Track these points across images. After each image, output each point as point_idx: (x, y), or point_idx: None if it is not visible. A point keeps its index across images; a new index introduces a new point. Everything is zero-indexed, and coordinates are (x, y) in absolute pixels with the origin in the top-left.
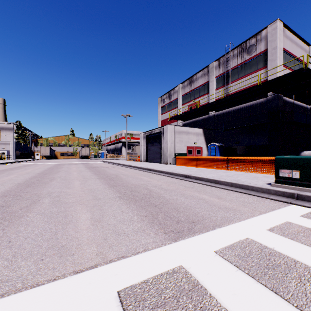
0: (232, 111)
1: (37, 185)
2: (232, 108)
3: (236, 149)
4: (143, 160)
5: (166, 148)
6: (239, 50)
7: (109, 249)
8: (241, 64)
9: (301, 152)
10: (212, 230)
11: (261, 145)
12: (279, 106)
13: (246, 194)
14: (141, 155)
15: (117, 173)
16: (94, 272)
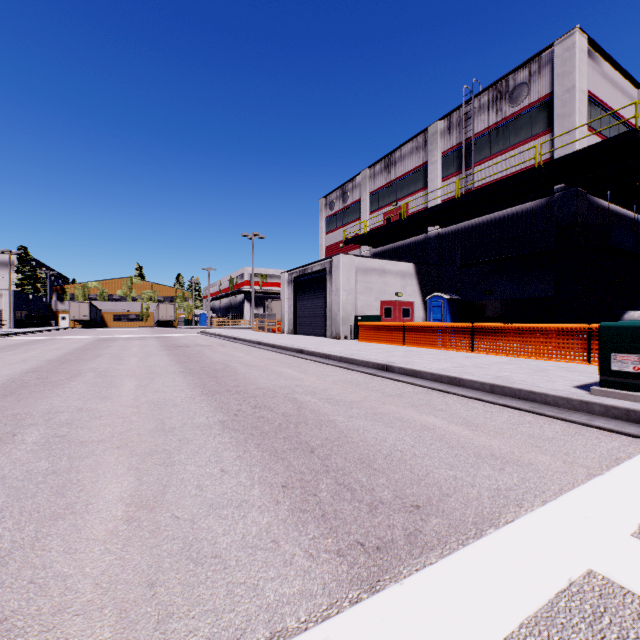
0: (477, 226)
1: (30, 391)
2: (476, 219)
3: (486, 308)
4: (288, 329)
5: (337, 305)
6: (493, 95)
7: (152, 632)
8: (496, 126)
9: (624, 313)
10: (477, 539)
11: (539, 297)
12: (580, 214)
13: (532, 414)
14: (284, 319)
15: (229, 359)
16: None
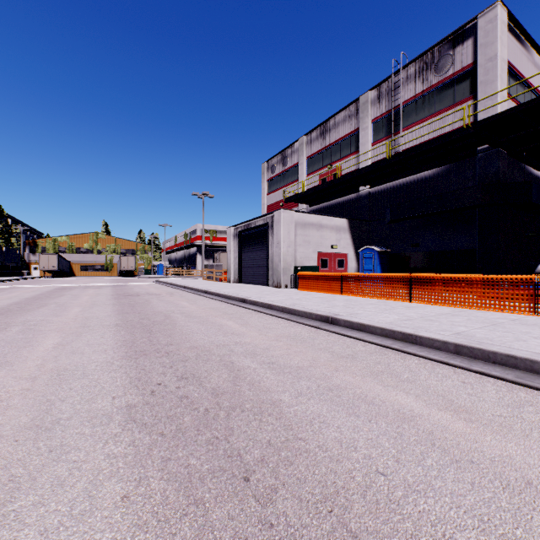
0: (405, 185)
1: None
2: (404, 178)
3: (412, 259)
4: (233, 279)
5: (278, 257)
6: (419, 66)
7: None
8: (422, 94)
9: (538, 264)
10: None
11: (463, 249)
12: (501, 172)
13: (521, 387)
14: (230, 269)
15: (172, 309)
16: None
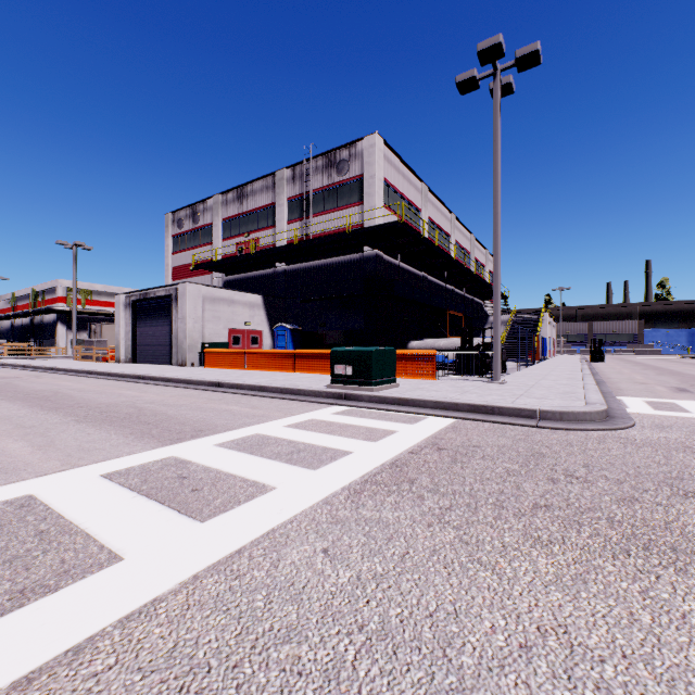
0: (315, 268)
1: None
2: (314, 261)
3: (321, 337)
4: (125, 358)
5: (183, 333)
6: (326, 162)
7: (79, 460)
8: (328, 188)
9: (409, 342)
10: (222, 433)
11: (356, 330)
12: (379, 269)
13: (295, 401)
14: (120, 346)
15: (56, 387)
16: (66, 473)
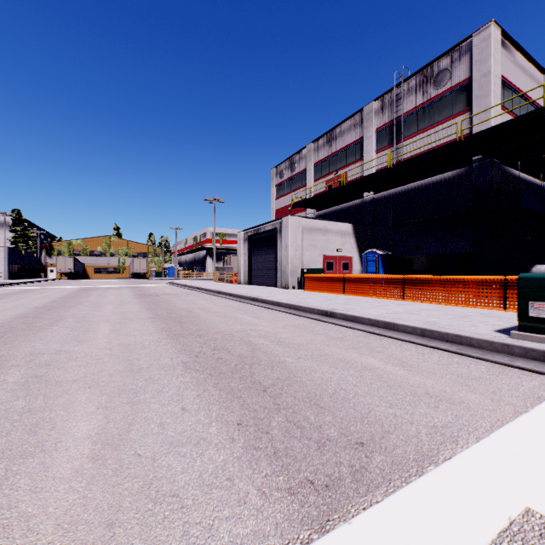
0: (406, 192)
1: (17, 334)
2: (405, 185)
3: (413, 262)
4: (244, 280)
5: (286, 260)
6: (420, 79)
7: None
8: (423, 106)
9: (532, 266)
10: (419, 477)
11: (460, 253)
12: (494, 181)
13: (459, 355)
14: (240, 271)
15: (192, 306)
16: None
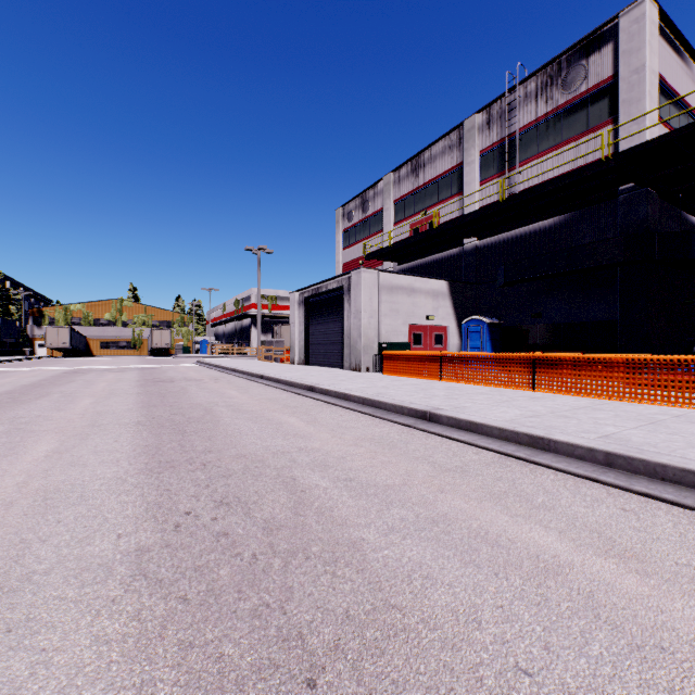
0: (523, 236)
1: None
2: (522, 228)
3: (533, 333)
4: (298, 359)
5: (357, 330)
6: (542, 81)
7: None
8: (546, 118)
9: None
10: None
11: (599, 321)
12: (650, 220)
13: None
14: (294, 347)
15: (215, 400)
16: None
